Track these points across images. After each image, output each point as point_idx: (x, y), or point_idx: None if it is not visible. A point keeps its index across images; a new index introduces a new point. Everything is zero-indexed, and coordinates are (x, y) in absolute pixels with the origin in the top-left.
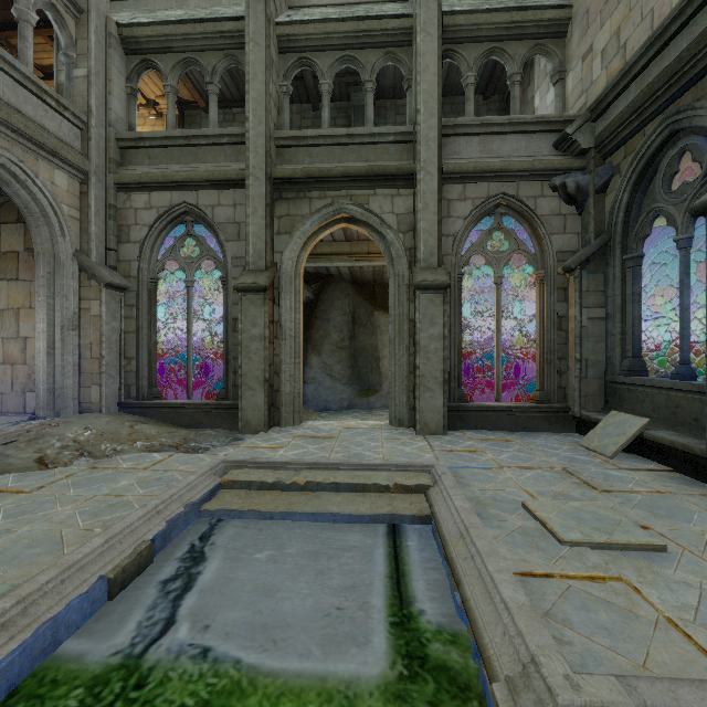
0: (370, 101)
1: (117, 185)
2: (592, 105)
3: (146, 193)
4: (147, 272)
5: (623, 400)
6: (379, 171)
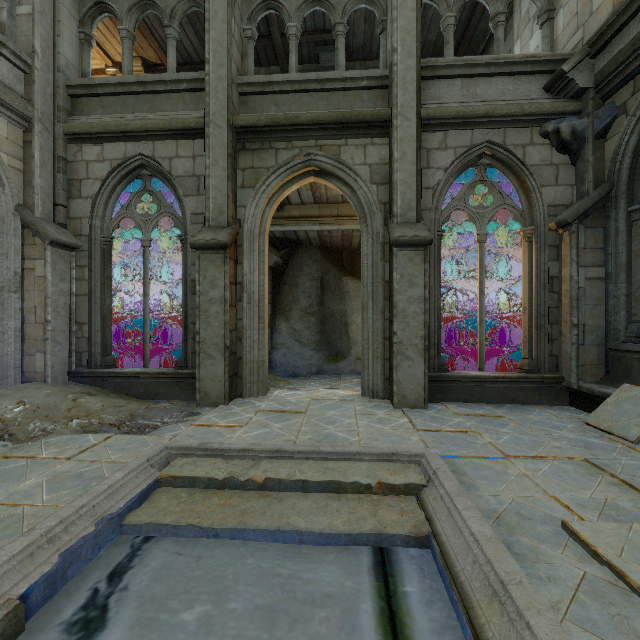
0: (341, 45)
1: (67, 135)
2: (593, 37)
3: (98, 145)
4: (100, 230)
5: (631, 370)
6: (351, 118)
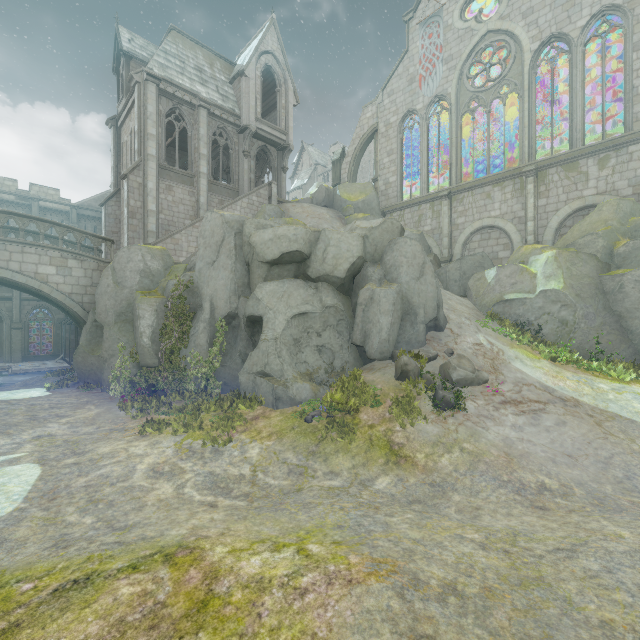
0: None
1: None
2: None
3: None
4: None
5: None
6: None
